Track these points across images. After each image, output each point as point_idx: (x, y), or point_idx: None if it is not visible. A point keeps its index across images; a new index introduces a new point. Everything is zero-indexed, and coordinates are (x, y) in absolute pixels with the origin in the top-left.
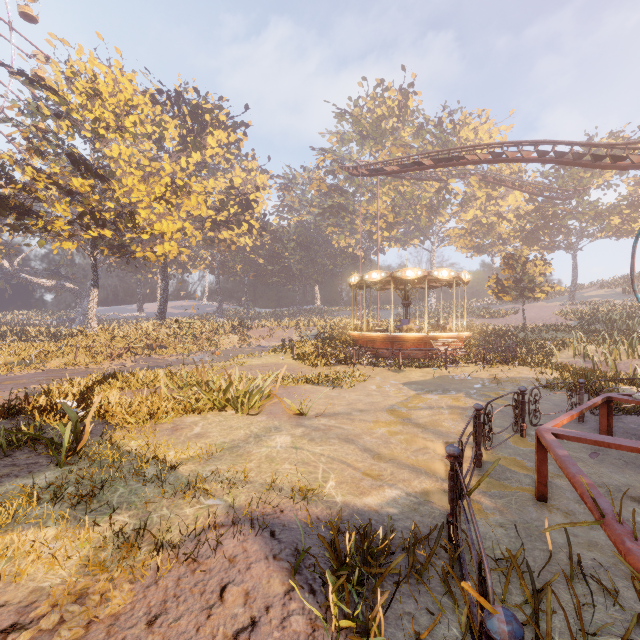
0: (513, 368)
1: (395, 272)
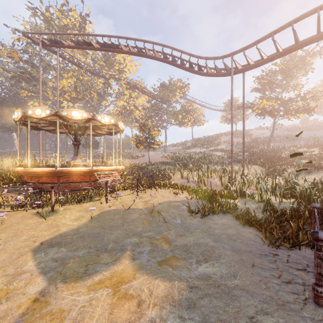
0: (156, 191)
1: (61, 111)
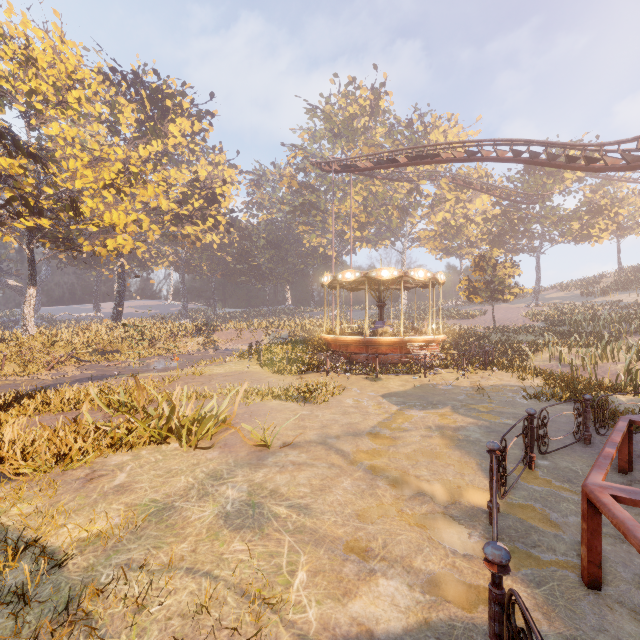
0: (492, 374)
1: (370, 272)
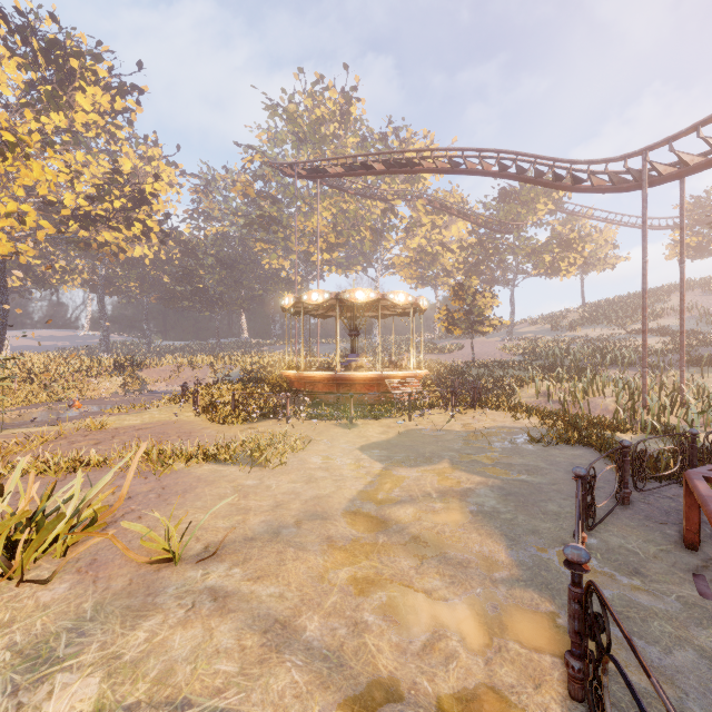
0: (483, 413)
1: (342, 293)
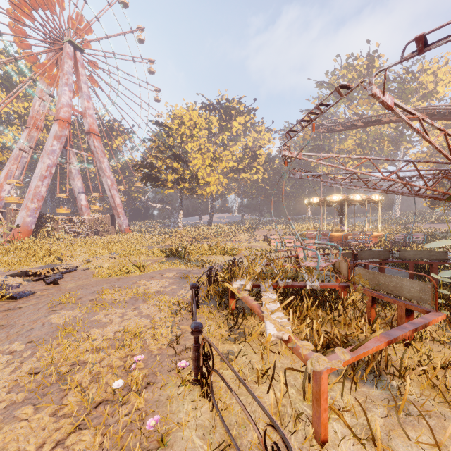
0: None
1: (326, 197)
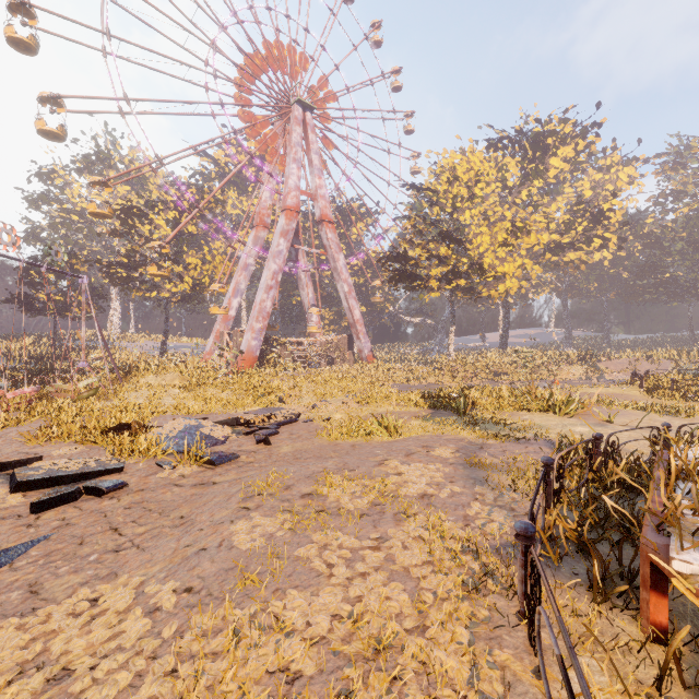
0: None
1: None
